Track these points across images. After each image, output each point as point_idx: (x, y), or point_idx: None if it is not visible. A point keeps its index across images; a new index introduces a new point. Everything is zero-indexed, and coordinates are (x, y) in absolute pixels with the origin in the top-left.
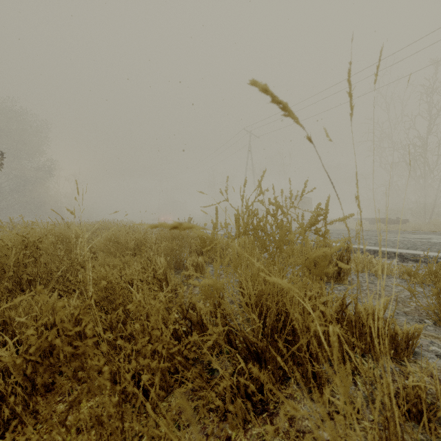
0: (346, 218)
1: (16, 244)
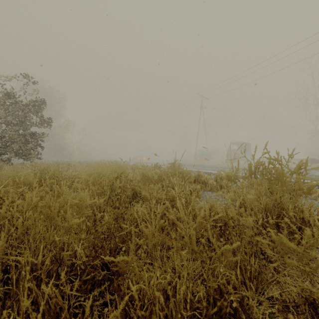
0: (318, 168)
1: (110, 177)
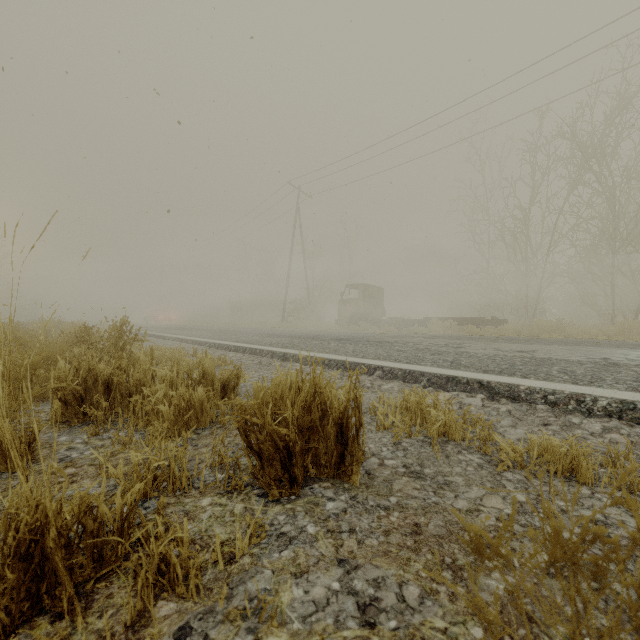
0: None
1: None
